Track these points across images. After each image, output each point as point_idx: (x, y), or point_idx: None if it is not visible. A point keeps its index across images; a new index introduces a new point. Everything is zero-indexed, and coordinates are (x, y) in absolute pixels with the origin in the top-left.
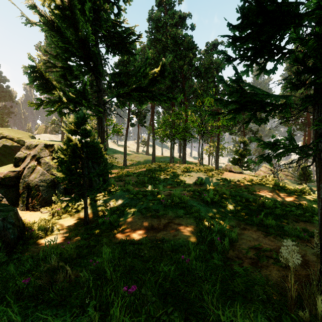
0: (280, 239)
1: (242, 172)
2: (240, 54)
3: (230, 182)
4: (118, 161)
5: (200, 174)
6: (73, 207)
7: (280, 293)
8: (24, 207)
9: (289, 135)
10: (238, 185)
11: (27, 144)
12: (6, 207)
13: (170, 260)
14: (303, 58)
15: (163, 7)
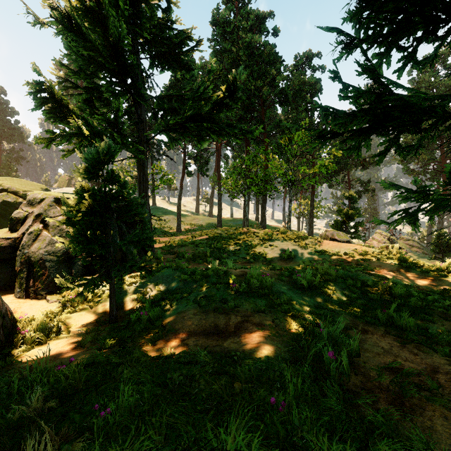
0: (428, 350)
1: (350, 241)
2: (368, 34)
3: (333, 255)
4: (169, 225)
5: (289, 243)
6: (95, 293)
7: None
8: (23, 292)
9: (449, 176)
10: (346, 261)
11: (29, 197)
12: None
13: (249, 404)
14: None
15: (233, 5)
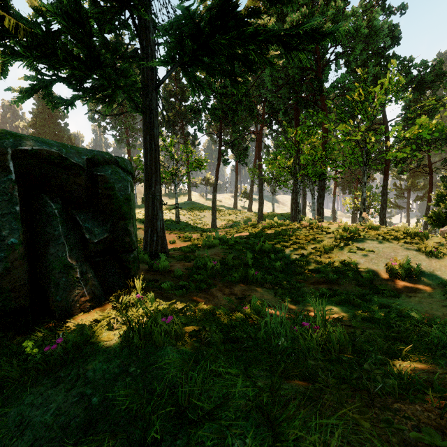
0: None
1: None
2: None
3: None
4: (204, 221)
5: (396, 246)
6: None
7: None
8: None
9: None
10: None
11: None
12: None
13: None
14: None
15: None
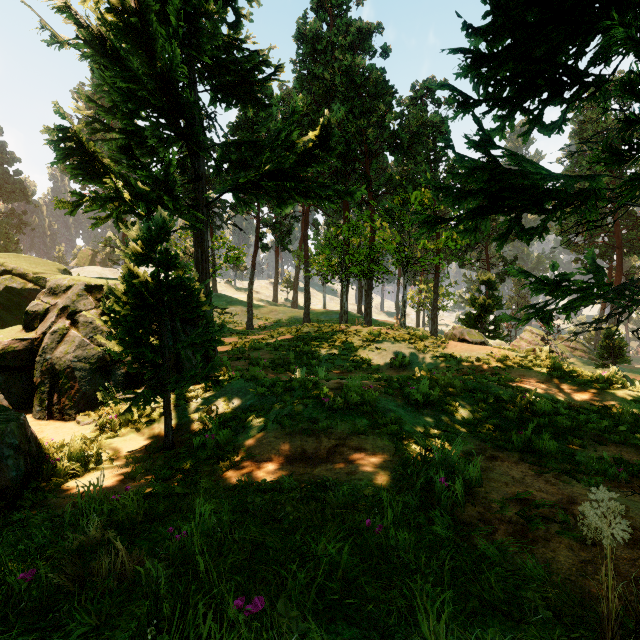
0: (570, 480)
1: (486, 342)
2: (487, 93)
3: (462, 362)
4: (236, 320)
5: (402, 346)
6: (142, 412)
7: (580, 602)
8: (44, 411)
9: (589, 264)
10: (478, 369)
11: (50, 284)
12: (3, 412)
13: (342, 528)
14: (637, 85)
15: (326, 13)
